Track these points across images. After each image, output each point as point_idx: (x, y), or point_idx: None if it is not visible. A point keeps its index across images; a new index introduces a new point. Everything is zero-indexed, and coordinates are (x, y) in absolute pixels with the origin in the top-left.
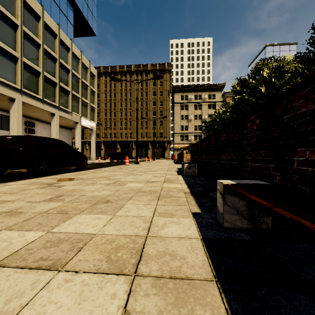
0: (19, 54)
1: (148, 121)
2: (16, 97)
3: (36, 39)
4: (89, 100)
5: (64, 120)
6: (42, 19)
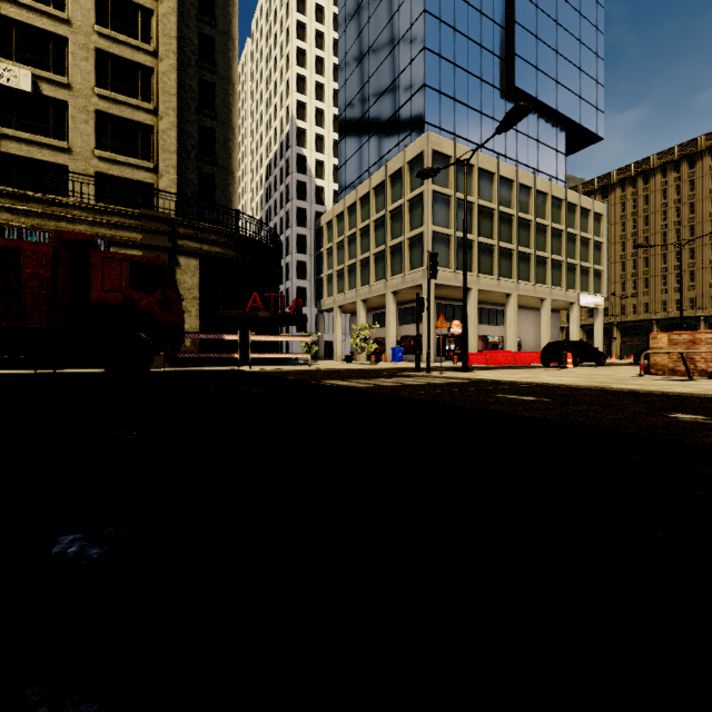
0: (515, 245)
1: None
2: (513, 291)
3: (528, 218)
4: (592, 261)
5: (554, 303)
6: (533, 189)
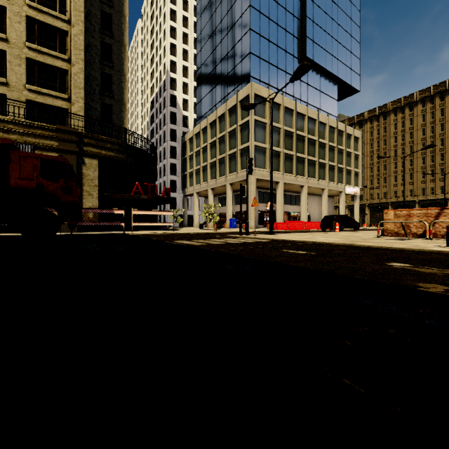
0: (306, 155)
1: (445, 169)
2: (305, 184)
3: (314, 139)
4: (353, 166)
5: (330, 191)
6: (317, 121)
